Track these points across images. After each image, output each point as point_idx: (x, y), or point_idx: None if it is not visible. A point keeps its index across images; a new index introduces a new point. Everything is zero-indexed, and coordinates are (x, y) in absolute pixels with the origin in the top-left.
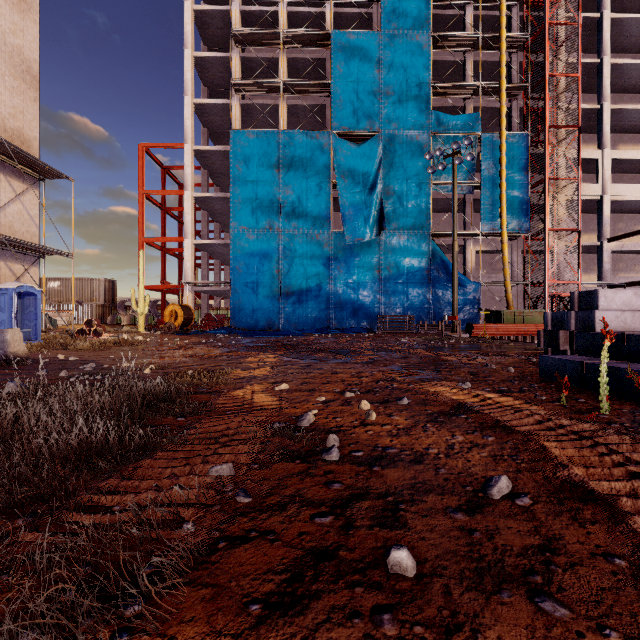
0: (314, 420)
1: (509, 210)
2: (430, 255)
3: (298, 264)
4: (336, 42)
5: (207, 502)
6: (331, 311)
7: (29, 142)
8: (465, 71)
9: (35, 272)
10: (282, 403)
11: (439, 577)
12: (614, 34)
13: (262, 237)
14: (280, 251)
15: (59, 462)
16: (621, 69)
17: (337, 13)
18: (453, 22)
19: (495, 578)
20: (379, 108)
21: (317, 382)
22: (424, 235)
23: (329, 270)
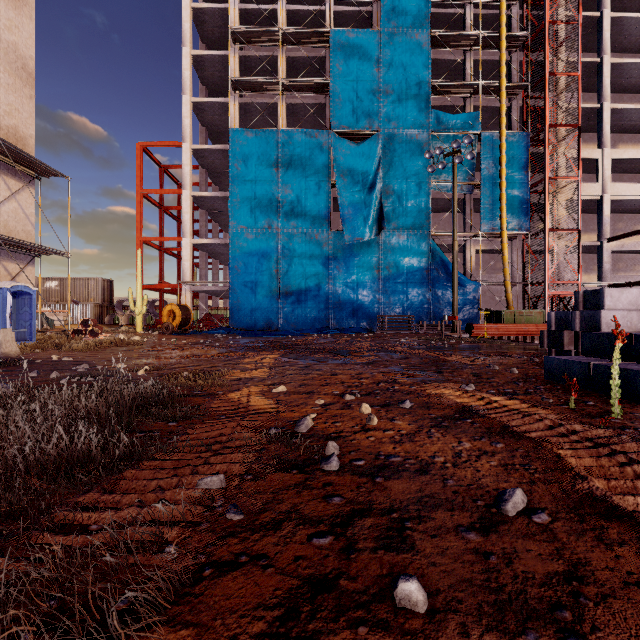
0: (312, 425)
1: (509, 209)
2: (430, 255)
3: (297, 264)
4: (335, 40)
5: (194, 520)
6: (330, 311)
7: (25, 140)
8: (465, 70)
9: (31, 271)
10: (279, 406)
11: (454, 613)
12: (614, 33)
13: (261, 236)
14: (279, 251)
15: (35, 474)
16: (621, 68)
17: (336, 11)
18: (453, 21)
19: (518, 614)
20: (378, 107)
21: (316, 384)
22: (424, 235)
23: (328, 270)
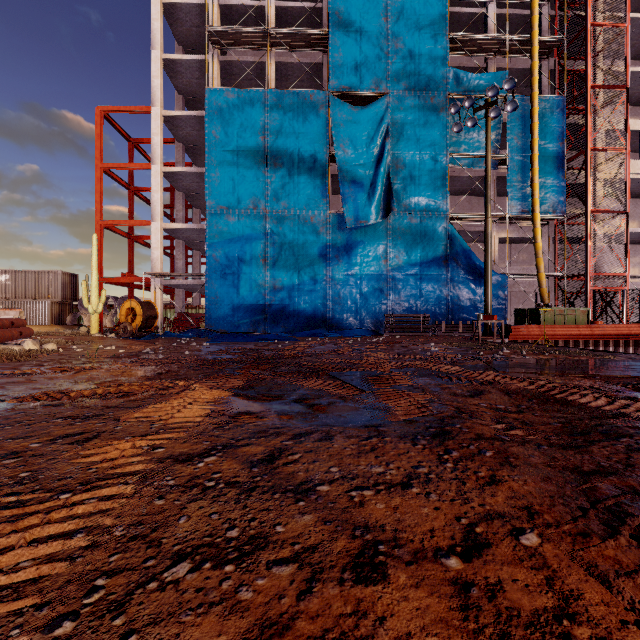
0: None
1: (541, 188)
2: (447, 242)
3: (288, 252)
4: None
5: None
6: (328, 309)
7: None
8: (487, 25)
9: None
10: None
11: None
12: None
13: (244, 219)
14: (266, 236)
15: None
16: None
17: None
18: None
19: None
20: (386, 64)
21: None
22: (440, 218)
23: (326, 259)
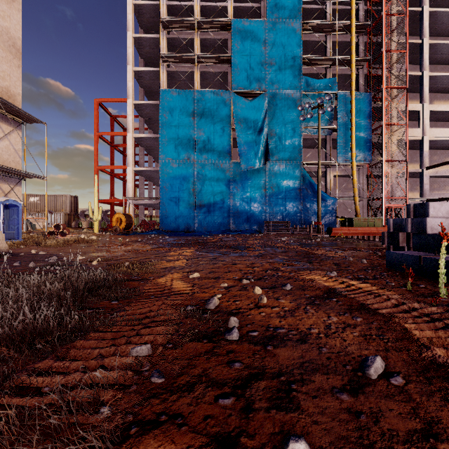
0: (218, 303)
1: (357, 147)
2: (301, 178)
3: (208, 185)
4: (235, 27)
5: (125, 383)
6: (231, 218)
7: (14, 97)
8: (326, 48)
9: (18, 190)
10: (194, 289)
11: None
12: (431, 23)
13: (182, 165)
14: (195, 175)
15: (4, 344)
16: (436, 47)
17: (235, 7)
18: (317, 13)
19: None
20: (265, 74)
21: (221, 271)
22: (297, 164)
23: (230, 189)
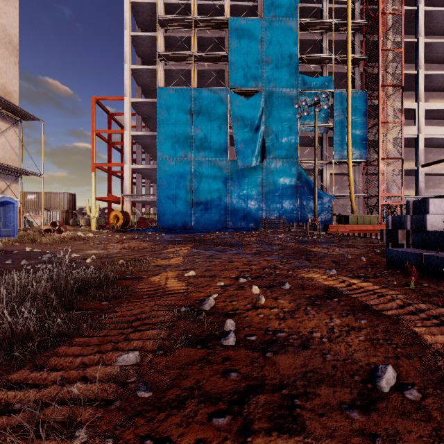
0: (214, 303)
1: (353, 144)
2: (298, 176)
3: (205, 182)
4: (231, 25)
5: (108, 397)
6: (228, 215)
7: (11, 94)
8: (322, 47)
9: (15, 187)
10: (189, 288)
11: None
12: (426, 22)
13: (179, 163)
14: (192, 173)
15: None
16: (431, 46)
17: (232, 5)
18: (314, 12)
19: None
20: (262, 72)
21: (217, 269)
22: (293, 162)
23: (226, 186)
